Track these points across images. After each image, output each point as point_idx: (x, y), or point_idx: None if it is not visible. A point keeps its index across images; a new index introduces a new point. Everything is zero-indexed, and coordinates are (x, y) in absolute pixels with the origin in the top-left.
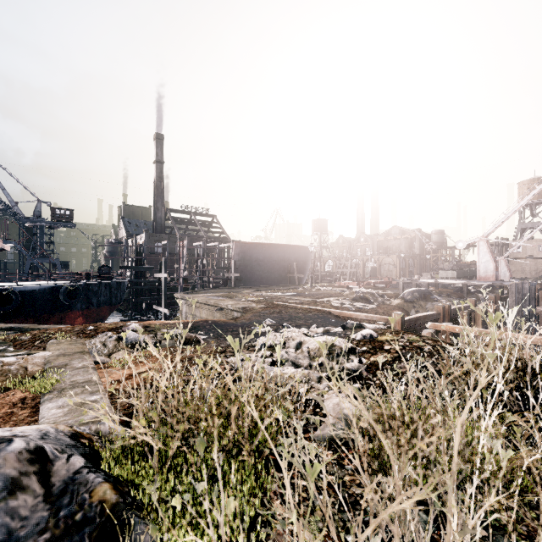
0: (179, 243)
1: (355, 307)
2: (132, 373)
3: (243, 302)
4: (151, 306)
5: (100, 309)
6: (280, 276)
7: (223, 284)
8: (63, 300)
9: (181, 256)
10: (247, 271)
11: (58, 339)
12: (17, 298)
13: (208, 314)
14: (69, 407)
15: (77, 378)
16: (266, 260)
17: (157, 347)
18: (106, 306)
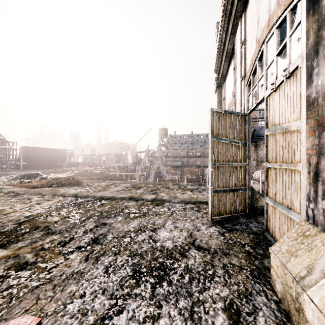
0: None
1: None
2: None
3: None
4: None
5: None
6: (50, 164)
7: (15, 168)
8: None
9: None
10: (30, 161)
11: None
12: None
13: None
14: None
15: None
16: (42, 156)
17: None
18: None
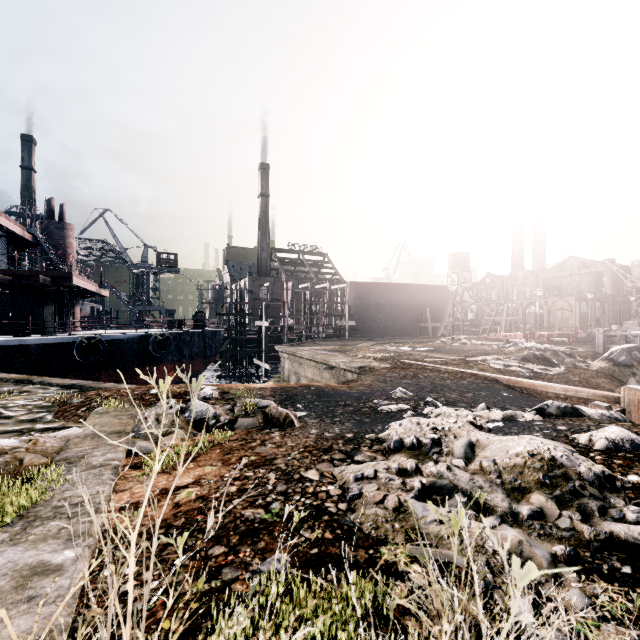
0: (283, 285)
1: (529, 372)
2: (166, 488)
3: (360, 359)
4: (252, 360)
5: (193, 362)
6: (408, 325)
7: (334, 334)
8: (153, 351)
9: (285, 300)
10: (365, 319)
11: (104, 407)
12: (104, 348)
13: (315, 373)
14: (2, 583)
15: (74, 493)
16: (389, 305)
17: (229, 428)
18: (199, 359)
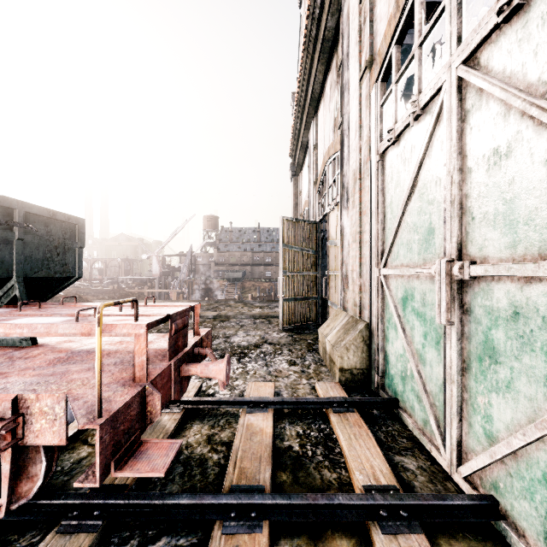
0: None
1: None
2: None
3: None
4: None
5: None
6: None
7: None
8: None
9: None
10: None
11: None
12: None
13: None
14: None
15: None
16: None
17: None
18: None
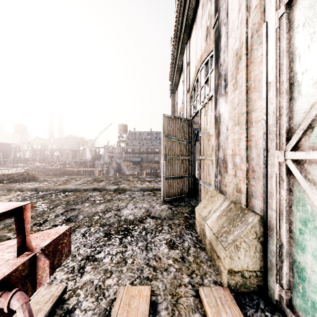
0: None
1: None
2: None
3: None
4: None
5: None
6: None
7: None
8: None
9: None
10: None
11: None
12: None
13: None
14: None
15: None
16: None
17: None
18: None
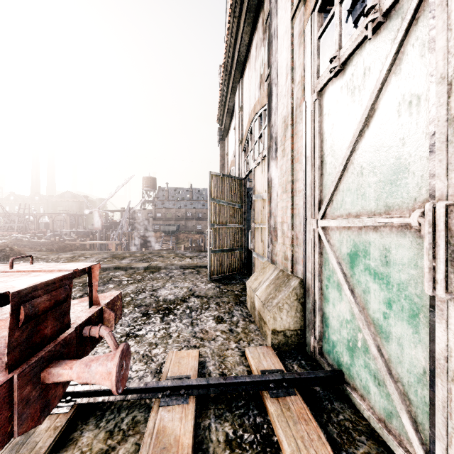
0: None
1: None
2: None
3: None
4: None
5: None
6: None
7: None
8: None
9: None
10: None
11: None
12: None
13: None
14: None
15: None
16: None
17: None
18: None
